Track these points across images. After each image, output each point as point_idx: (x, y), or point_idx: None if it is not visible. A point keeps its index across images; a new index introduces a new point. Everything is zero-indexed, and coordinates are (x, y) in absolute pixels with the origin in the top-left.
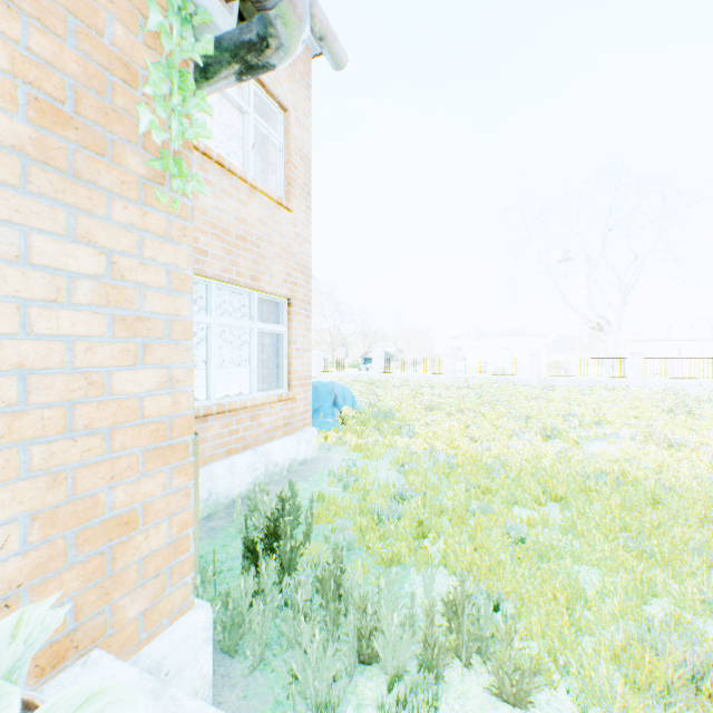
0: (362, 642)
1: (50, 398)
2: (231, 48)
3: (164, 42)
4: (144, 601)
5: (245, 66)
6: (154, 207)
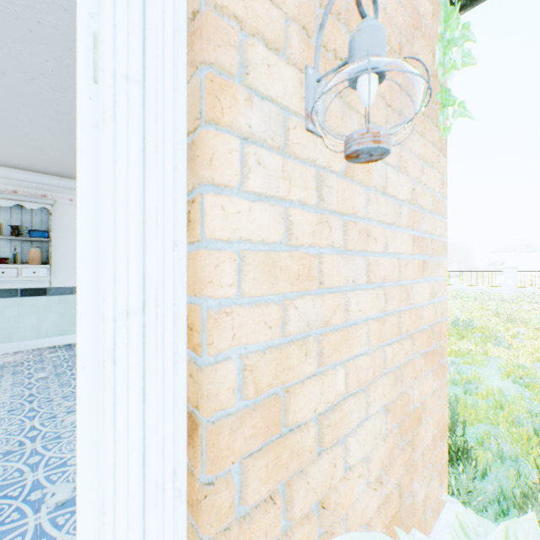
0: None
1: (393, 307)
2: None
3: None
4: (423, 488)
5: None
6: (423, 138)
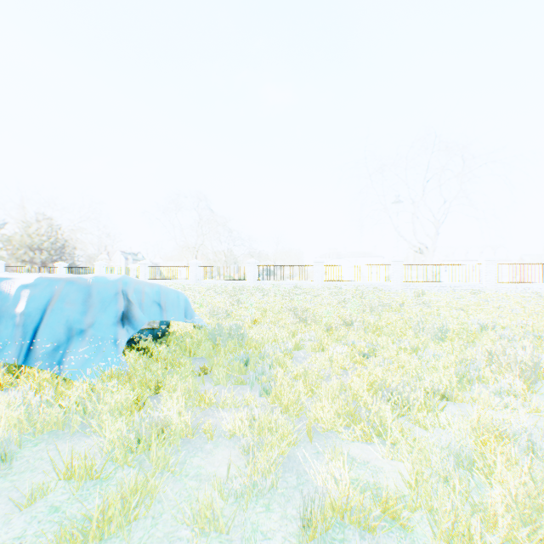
0: None
1: None
2: None
3: None
4: None
5: None
6: None
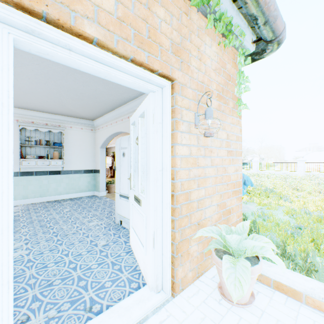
0: (304, 274)
1: (220, 173)
2: (248, 56)
3: (238, 65)
4: None
5: (252, 60)
6: (232, 116)
